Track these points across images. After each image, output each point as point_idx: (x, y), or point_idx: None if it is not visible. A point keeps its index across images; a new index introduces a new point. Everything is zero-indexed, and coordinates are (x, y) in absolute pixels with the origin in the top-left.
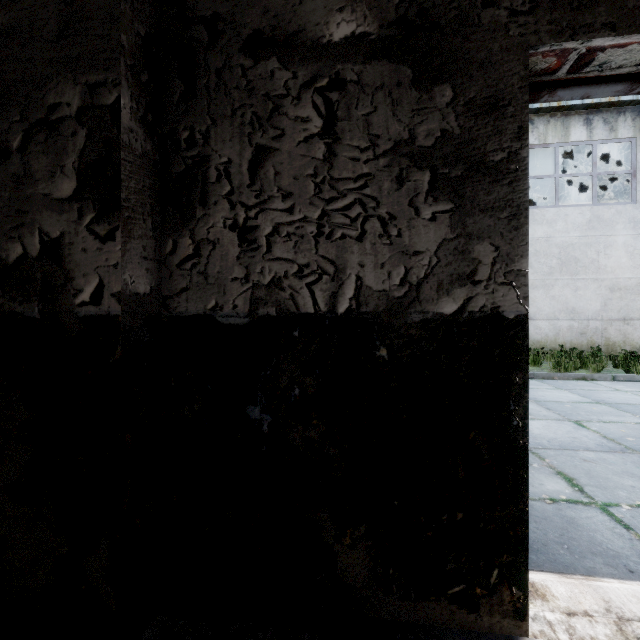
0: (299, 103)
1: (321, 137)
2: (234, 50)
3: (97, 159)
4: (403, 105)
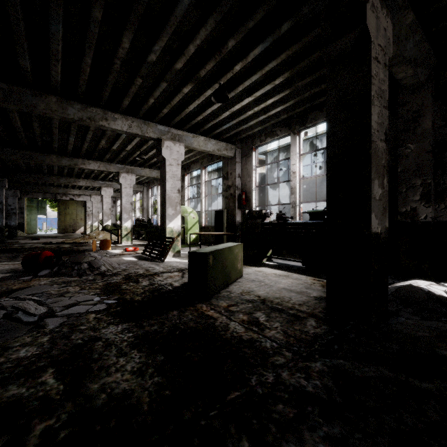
0: None
1: None
2: None
3: (425, 193)
4: None
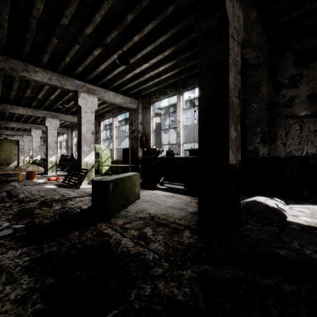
0: (294, 125)
1: (299, 130)
2: (282, 118)
3: (263, 137)
4: (315, 124)
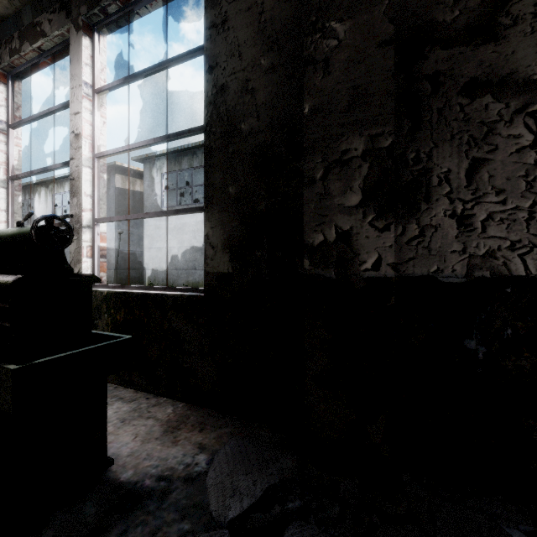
0: (511, 125)
1: (532, 148)
2: (453, 94)
3: (376, 181)
4: None
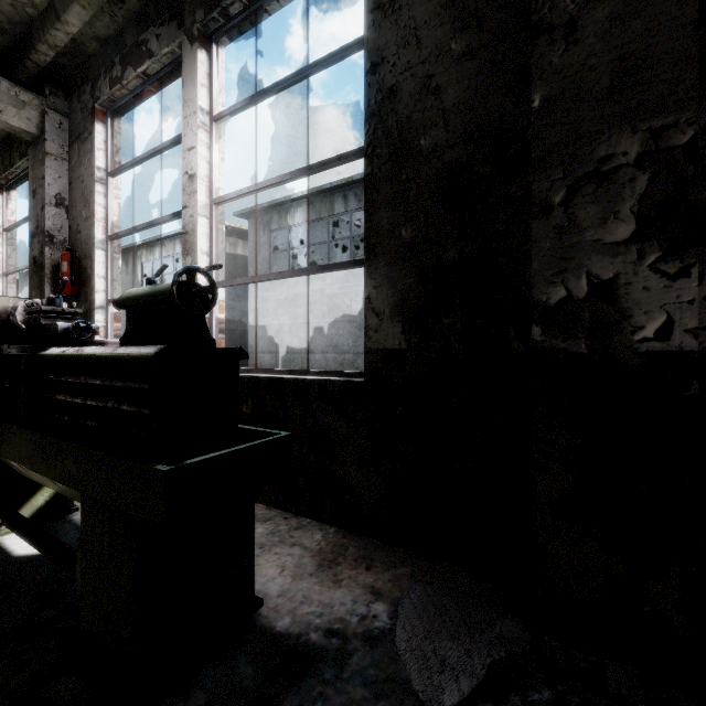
0: None
1: None
2: None
3: (664, 200)
4: None
